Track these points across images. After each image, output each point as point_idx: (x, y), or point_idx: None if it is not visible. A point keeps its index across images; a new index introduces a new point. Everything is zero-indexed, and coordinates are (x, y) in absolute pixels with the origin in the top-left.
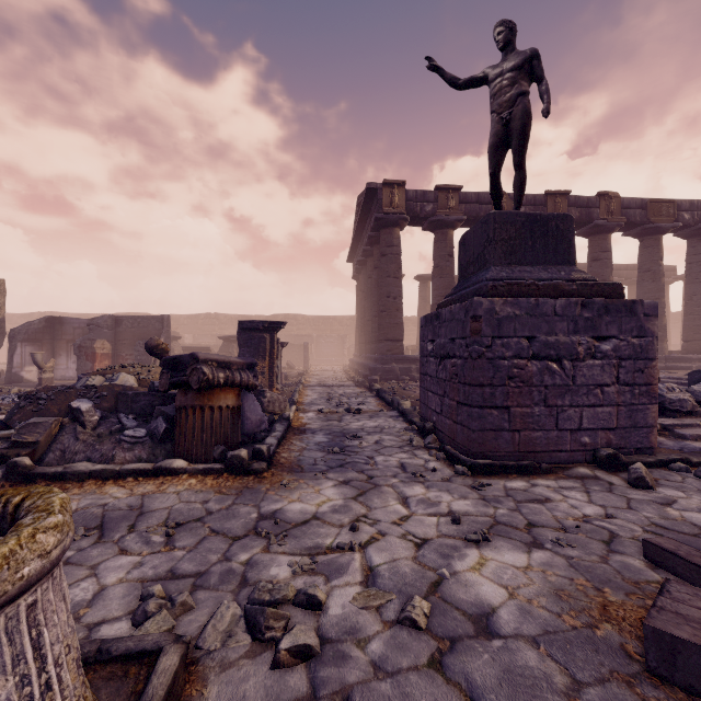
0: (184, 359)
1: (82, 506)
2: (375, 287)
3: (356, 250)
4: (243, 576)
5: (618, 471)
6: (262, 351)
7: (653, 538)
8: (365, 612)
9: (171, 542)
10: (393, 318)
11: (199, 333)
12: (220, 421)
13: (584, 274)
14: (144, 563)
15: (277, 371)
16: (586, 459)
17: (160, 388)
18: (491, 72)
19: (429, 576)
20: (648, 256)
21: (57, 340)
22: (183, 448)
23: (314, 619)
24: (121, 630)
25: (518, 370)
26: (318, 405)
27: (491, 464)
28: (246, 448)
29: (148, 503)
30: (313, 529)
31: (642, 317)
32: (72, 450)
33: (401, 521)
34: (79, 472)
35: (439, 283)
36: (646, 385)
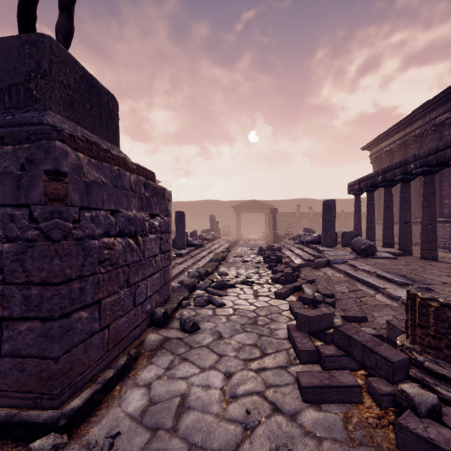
0: None
1: None
2: None
3: None
4: None
5: (168, 324)
6: None
7: (301, 380)
8: None
9: None
10: None
11: None
12: None
13: (128, 158)
14: None
15: None
16: (147, 324)
17: None
18: None
19: None
20: None
21: None
22: None
23: None
24: None
25: (108, 251)
26: None
27: (93, 395)
28: None
29: None
30: None
31: (167, 201)
32: None
33: None
34: None
35: None
36: (169, 251)
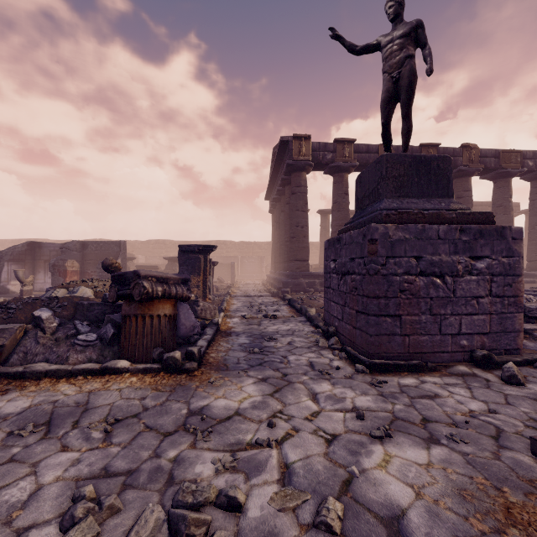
0: (128, 275)
1: (36, 403)
2: (286, 219)
3: (272, 190)
4: (170, 474)
5: (491, 369)
6: (197, 268)
7: None
8: (282, 515)
9: (108, 438)
10: (301, 242)
11: (150, 255)
12: (159, 327)
13: (460, 205)
14: (81, 460)
15: (209, 285)
16: (464, 358)
17: (109, 299)
18: (383, 40)
19: (340, 474)
20: (501, 195)
21: (37, 260)
22: (127, 350)
23: (234, 522)
24: (48, 536)
25: (408, 285)
26: (241, 312)
27: (386, 364)
28: (182, 349)
29: (93, 400)
30: (235, 425)
31: (510, 240)
32: (33, 352)
33: (312, 417)
34: (37, 372)
35: (337, 215)
36: (514, 296)
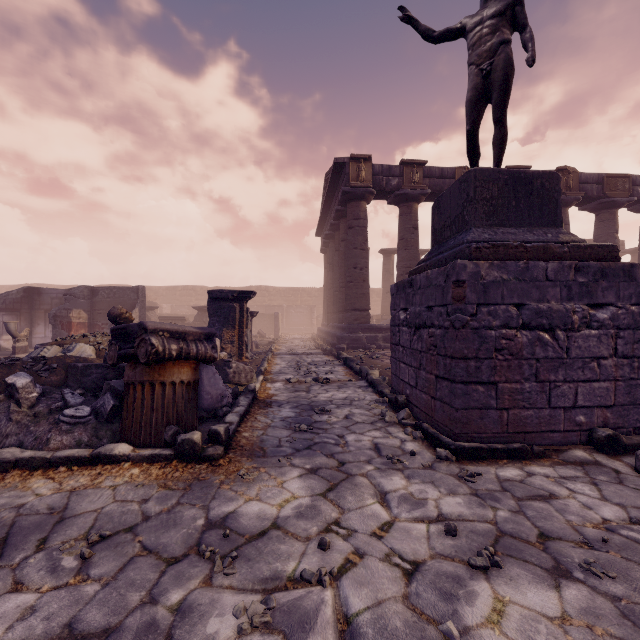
0: (132, 329)
1: None
2: (342, 259)
3: (324, 225)
4: (168, 636)
5: (619, 454)
6: (231, 320)
7: None
8: None
9: (85, 568)
10: (360, 288)
11: (177, 304)
12: (173, 398)
13: (572, 236)
14: (36, 609)
15: (247, 340)
16: (581, 440)
17: (108, 361)
18: (469, 22)
19: (431, 637)
20: (604, 229)
21: (35, 309)
22: (130, 429)
23: None
24: None
25: (507, 341)
26: (286, 374)
27: (478, 448)
28: (206, 425)
29: (74, 503)
30: (272, 546)
31: None
32: (3, 432)
33: (382, 532)
34: (2, 461)
35: (404, 254)
36: None
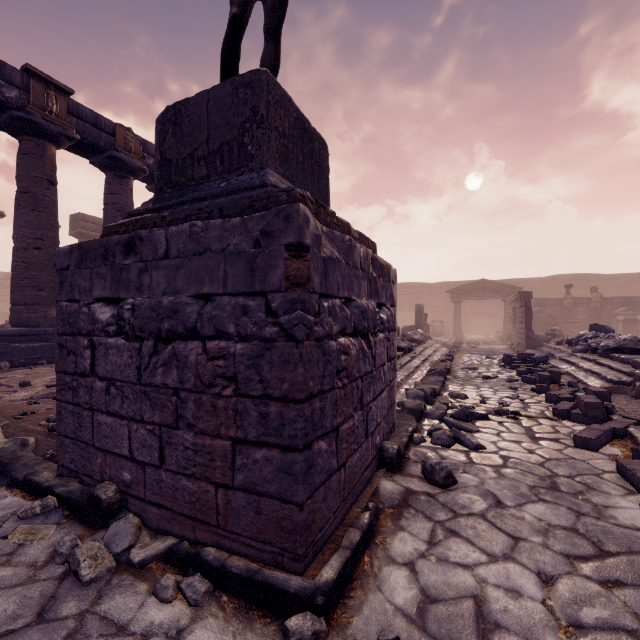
0: None
1: None
2: None
3: None
4: None
5: (402, 467)
6: None
7: None
8: None
9: None
10: None
11: None
12: None
13: None
14: None
15: None
16: (376, 465)
17: None
18: None
19: None
20: None
21: None
22: None
23: None
24: None
25: (345, 357)
26: None
27: (344, 566)
28: None
29: None
30: None
31: (392, 284)
32: None
33: None
34: None
35: (31, 217)
36: (394, 358)
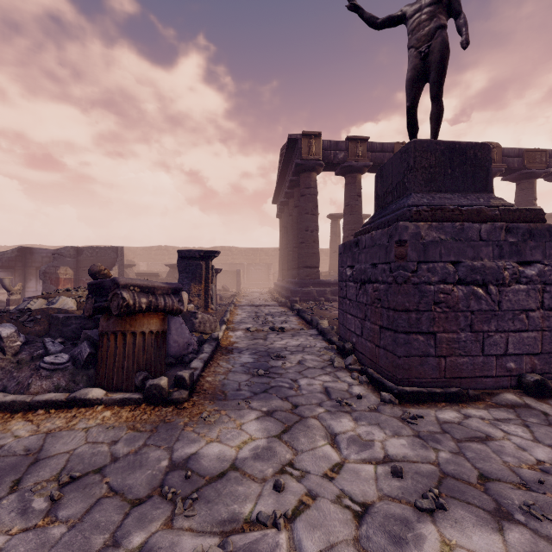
0: (106, 284)
1: None
2: (295, 223)
3: (279, 193)
4: None
5: (546, 398)
6: (198, 276)
7: None
8: None
9: (54, 510)
10: (311, 248)
11: (152, 262)
12: (143, 346)
13: (502, 201)
14: None
15: (212, 294)
16: (511, 384)
17: (85, 312)
18: (409, 9)
19: None
20: (524, 197)
21: (28, 267)
22: (104, 375)
23: None
24: None
25: (444, 295)
26: (246, 324)
27: (418, 392)
28: (174, 370)
29: (49, 445)
30: (230, 487)
31: None
32: None
33: (333, 473)
34: None
35: (349, 219)
36: None
